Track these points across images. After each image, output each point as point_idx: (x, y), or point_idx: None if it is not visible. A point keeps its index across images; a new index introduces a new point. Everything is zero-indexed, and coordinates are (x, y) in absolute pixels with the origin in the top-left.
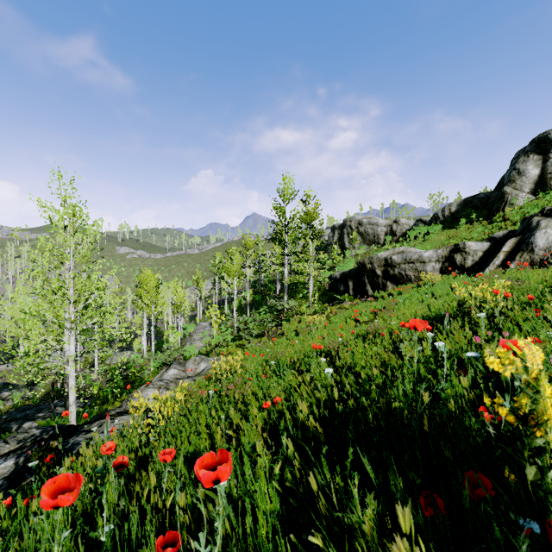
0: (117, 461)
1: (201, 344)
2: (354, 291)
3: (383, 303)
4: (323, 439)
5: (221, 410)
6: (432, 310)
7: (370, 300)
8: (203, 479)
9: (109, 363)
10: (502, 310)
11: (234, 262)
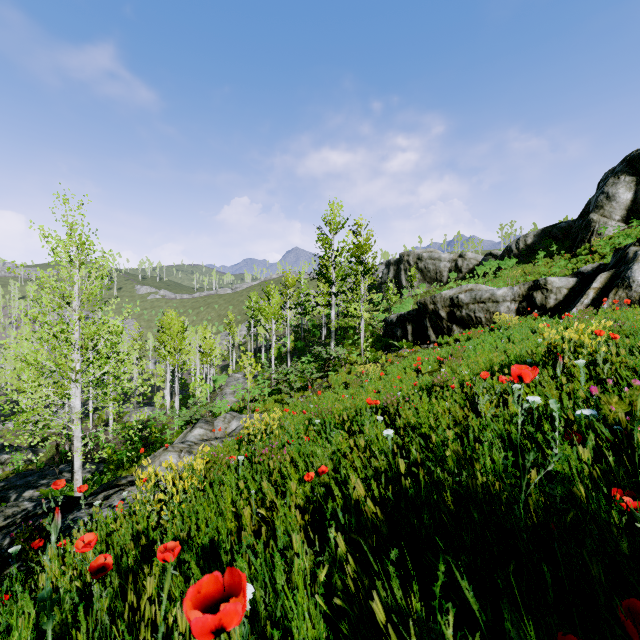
0: (96, 563)
1: (233, 399)
2: (413, 337)
3: (449, 350)
4: (385, 528)
5: (251, 481)
6: (511, 357)
7: (433, 347)
8: (194, 630)
9: (126, 421)
10: (604, 357)
11: (272, 303)
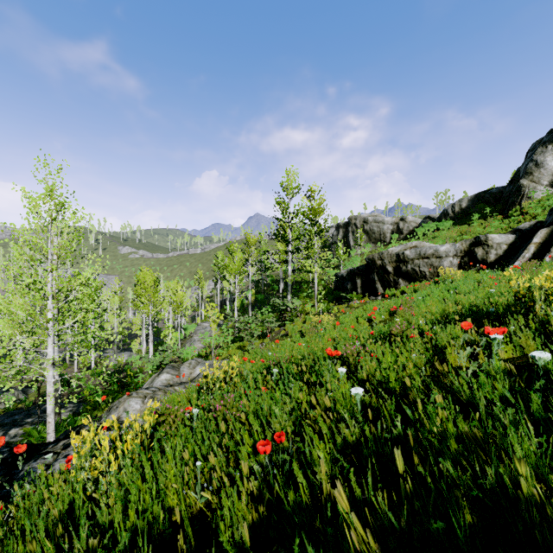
0: None
1: (201, 345)
2: (362, 290)
3: (398, 301)
4: None
5: (201, 444)
6: (466, 307)
7: (381, 299)
8: None
9: (107, 364)
10: None
11: (235, 260)
